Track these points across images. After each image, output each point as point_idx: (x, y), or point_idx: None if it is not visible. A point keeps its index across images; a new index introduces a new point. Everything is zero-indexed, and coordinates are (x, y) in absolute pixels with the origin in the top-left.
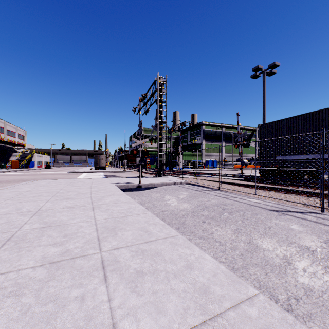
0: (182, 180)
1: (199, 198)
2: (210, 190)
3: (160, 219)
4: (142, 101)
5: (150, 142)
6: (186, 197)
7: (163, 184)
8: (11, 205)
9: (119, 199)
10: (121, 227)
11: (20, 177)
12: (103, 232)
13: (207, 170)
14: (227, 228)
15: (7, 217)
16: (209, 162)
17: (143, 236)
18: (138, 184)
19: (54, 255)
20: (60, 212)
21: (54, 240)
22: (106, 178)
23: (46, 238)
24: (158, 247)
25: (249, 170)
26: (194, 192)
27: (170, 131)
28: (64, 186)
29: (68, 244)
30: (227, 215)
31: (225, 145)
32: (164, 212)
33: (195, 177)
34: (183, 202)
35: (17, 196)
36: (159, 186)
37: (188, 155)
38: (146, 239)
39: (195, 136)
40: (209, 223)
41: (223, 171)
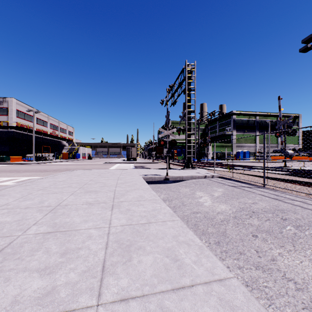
0: (214, 173)
1: (240, 198)
2: (252, 188)
3: (194, 234)
4: (169, 92)
5: (178, 133)
6: (222, 195)
7: (192, 177)
8: (38, 197)
9: (143, 195)
10: (138, 245)
11: (66, 166)
12: (113, 251)
13: (239, 162)
14: (301, 255)
15: (25, 212)
16: (240, 153)
17: (169, 271)
18: (165, 177)
19: (29, 300)
20: (77, 210)
21: (47, 261)
22: (135, 169)
23: (40, 254)
24: (197, 309)
25: (290, 162)
26: (231, 189)
27: (198, 122)
28: (95, 176)
29: (60, 273)
30: (294, 230)
31: (274, 132)
32: (196, 214)
33: (227, 170)
34: (220, 202)
35: (50, 186)
36: (188, 179)
37: (217, 146)
38: (174, 280)
39: (224, 126)
40: (264, 239)
41: (258, 164)
